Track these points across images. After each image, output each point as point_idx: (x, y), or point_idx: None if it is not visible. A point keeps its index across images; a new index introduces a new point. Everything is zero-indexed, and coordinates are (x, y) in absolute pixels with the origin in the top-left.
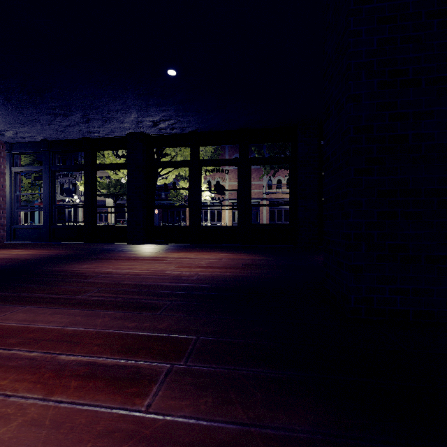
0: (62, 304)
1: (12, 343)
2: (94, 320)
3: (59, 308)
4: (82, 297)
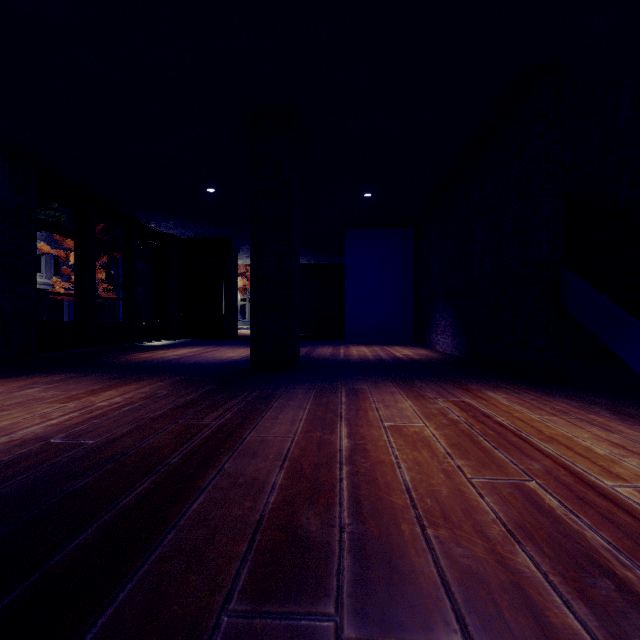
0: (244, 423)
1: (333, 414)
2: (292, 404)
3: (259, 421)
4: (223, 420)
